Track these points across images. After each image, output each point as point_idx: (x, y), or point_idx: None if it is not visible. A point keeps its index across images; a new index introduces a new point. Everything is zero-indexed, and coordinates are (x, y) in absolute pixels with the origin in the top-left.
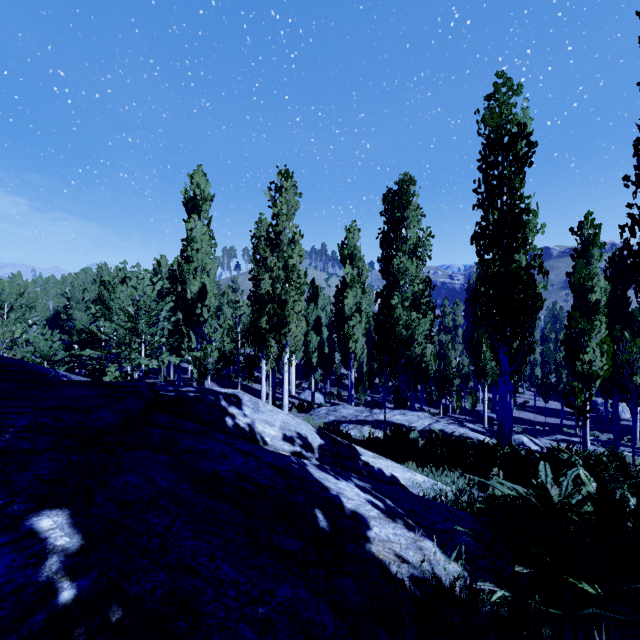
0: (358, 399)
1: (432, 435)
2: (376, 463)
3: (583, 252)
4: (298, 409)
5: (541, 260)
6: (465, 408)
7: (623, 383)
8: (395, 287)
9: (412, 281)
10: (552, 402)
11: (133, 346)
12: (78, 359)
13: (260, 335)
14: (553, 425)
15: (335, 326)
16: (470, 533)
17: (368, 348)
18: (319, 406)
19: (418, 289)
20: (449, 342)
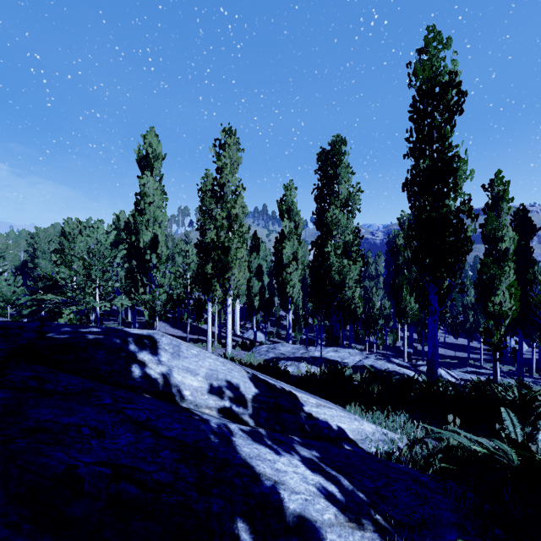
0: (294, 337)
1: (363, 370)
2: (320, 413)
3: (493, 206)
4: (241, 347)
5: (469, 205)
6: (386, 344)
7: (536, 321)
8: (328, 237)
9: (343, 231)
10: (459, 339)
11: (87, 290)
12: (39, 303)
13: (206, 280)
14: (461, 358)
15: (274, 273)
16: (452, 520)
17: (303, 293)
18: (260, 344)
19: (349, 239)
20: (373, 287)
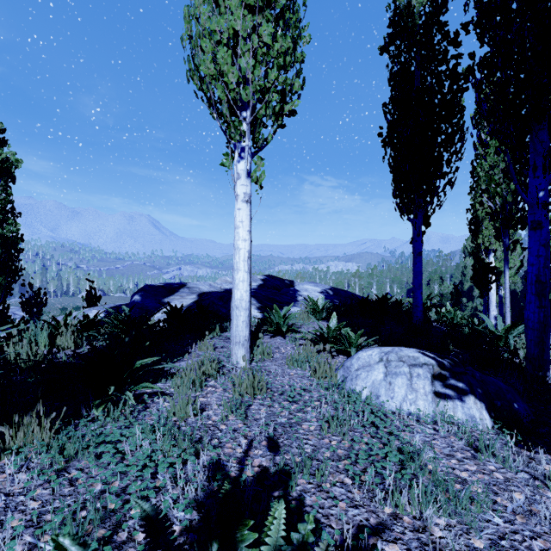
0: None
1: None
2: None
3: None
4: None
5: None
6: None
7: None
8: None
9: None
10: None
11: None
12: None
13: None
14: None
15: None
16: None
17: None
18: None
19: None
20: None
